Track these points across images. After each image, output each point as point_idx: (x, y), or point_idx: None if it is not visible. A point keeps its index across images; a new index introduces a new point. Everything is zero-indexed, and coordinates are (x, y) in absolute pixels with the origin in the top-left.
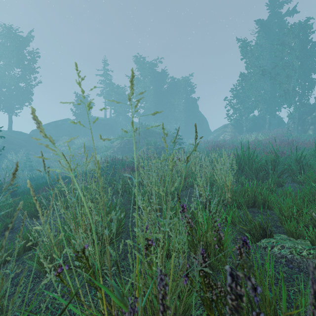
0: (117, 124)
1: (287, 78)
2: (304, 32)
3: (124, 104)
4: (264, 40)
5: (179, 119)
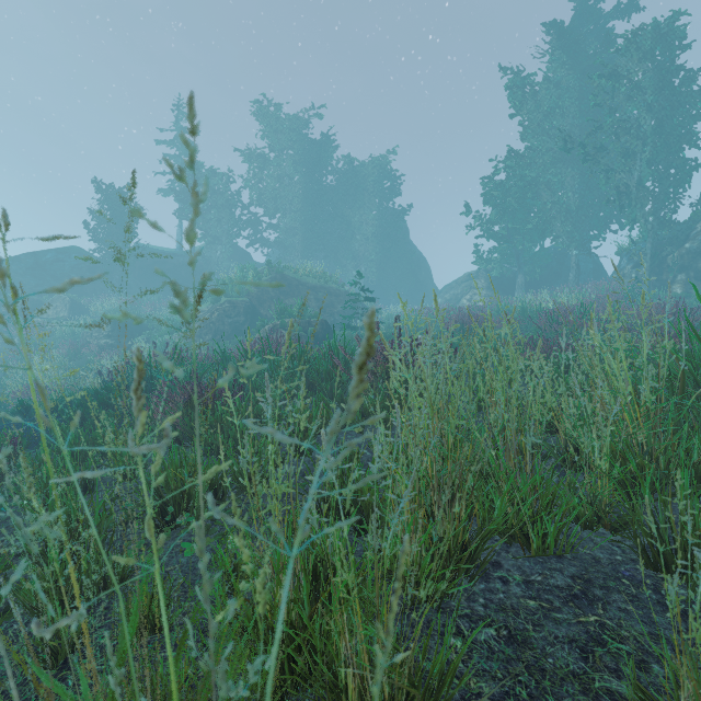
0: (209, 265)
1: (627, 157)
2: (664, 49)
3: (228, 216)
4: (566, 71)
5: (364, 258)
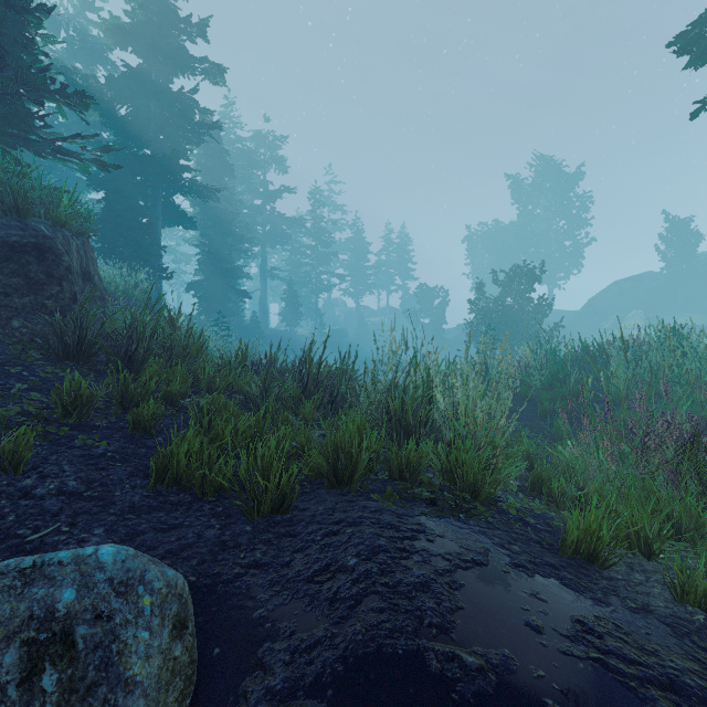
0: None
1: None
2: None
3: None
4: None
5: None
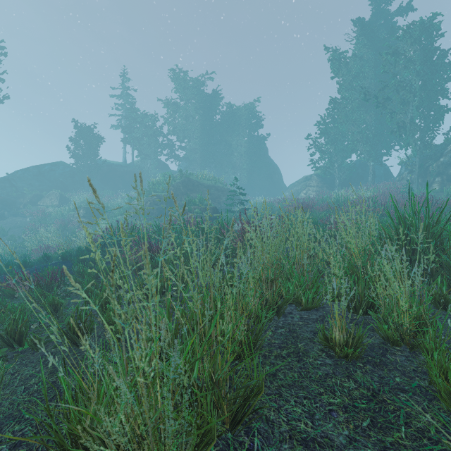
0: (143, 172)
1: (403, 105)
2: (427, 36)
3: (154, 142)
4: (366, 49)
5: (239, 167)
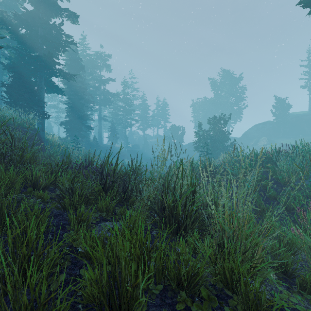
0: None
1: None
2: None
3: None
4: None
5: None
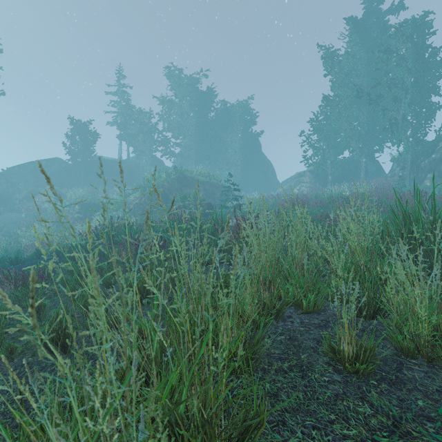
0: (138, 168)
1: (396, 102)
2: (419, 34)
3: (150, 138)
4: (358, 47)
5: (233, 164)
